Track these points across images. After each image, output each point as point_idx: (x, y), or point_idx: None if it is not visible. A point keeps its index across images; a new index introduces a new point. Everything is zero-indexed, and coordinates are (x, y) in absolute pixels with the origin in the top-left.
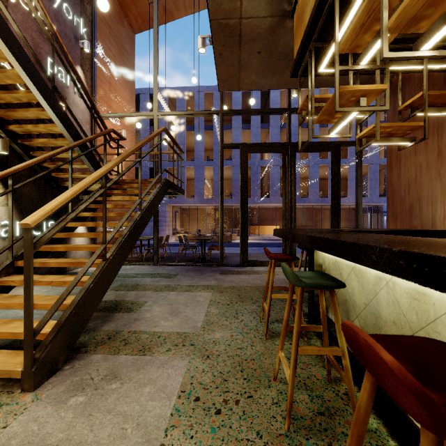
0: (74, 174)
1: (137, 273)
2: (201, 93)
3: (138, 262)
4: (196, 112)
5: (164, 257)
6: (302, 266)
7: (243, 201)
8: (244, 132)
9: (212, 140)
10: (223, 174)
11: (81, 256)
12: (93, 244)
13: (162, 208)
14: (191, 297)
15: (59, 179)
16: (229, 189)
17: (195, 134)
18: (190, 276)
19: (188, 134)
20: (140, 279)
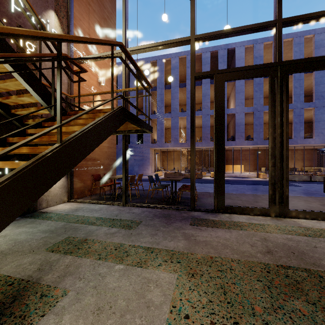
0: (30, 109)
1: (99, 217)
2: (176, 58)
3: (110, 200)
4: (165, 42)
5: (138, 195)
6: (296, 217)
7: (218, 136)
8: (213, 86)
9: (185, 96)
10: (194, 107)
11: (56, 194)
12: (69, 182)
13: (146, 150)
14: (140, 288)
15: (23, 117)
16: (199, 135)
17: (171, 92)
18: (154, 227)
19: (166, 92)
20: (95, 228)
